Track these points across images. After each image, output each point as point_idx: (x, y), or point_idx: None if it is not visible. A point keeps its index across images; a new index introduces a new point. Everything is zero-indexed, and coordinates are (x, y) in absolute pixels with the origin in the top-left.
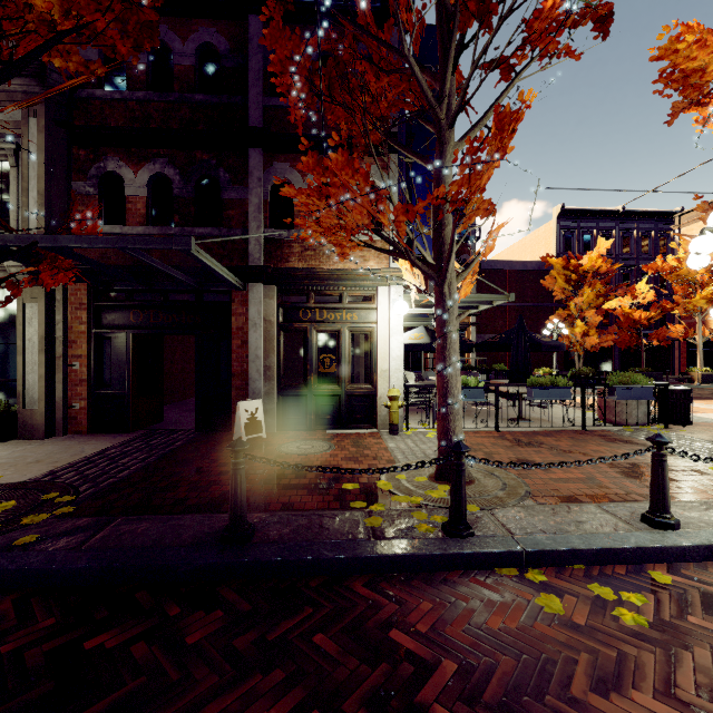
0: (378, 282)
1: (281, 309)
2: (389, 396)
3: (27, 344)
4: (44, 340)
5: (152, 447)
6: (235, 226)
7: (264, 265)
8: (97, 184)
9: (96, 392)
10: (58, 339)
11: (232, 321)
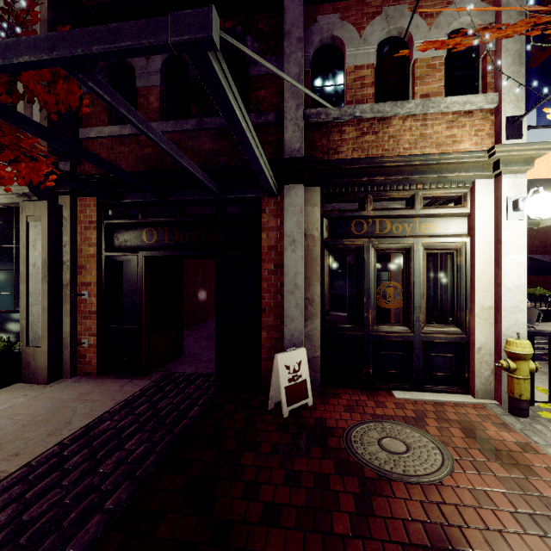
0: (477, 172)
1: (325, 220)
2: (513, 352)
3: (31, 270)
4: (46, 265)
5: (158, 418)
6: (266, 111)
7: (308, 156)
8: (106, 77)
9: (107, 326)
10: (65, 264)
11: (262, 238)
